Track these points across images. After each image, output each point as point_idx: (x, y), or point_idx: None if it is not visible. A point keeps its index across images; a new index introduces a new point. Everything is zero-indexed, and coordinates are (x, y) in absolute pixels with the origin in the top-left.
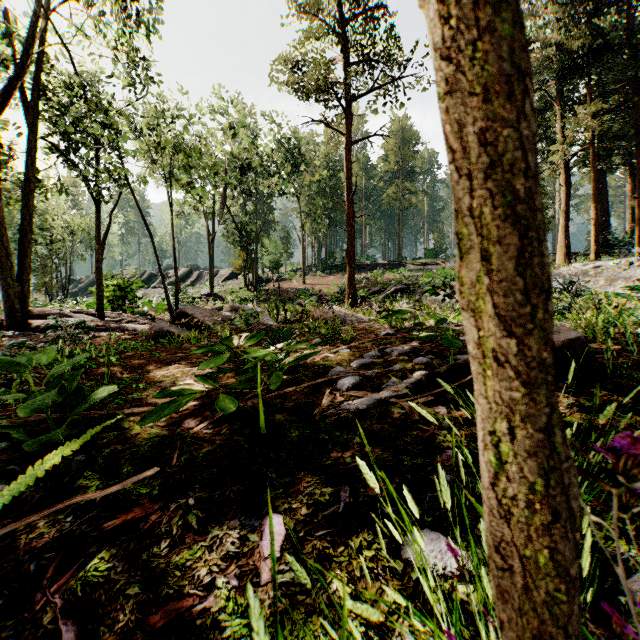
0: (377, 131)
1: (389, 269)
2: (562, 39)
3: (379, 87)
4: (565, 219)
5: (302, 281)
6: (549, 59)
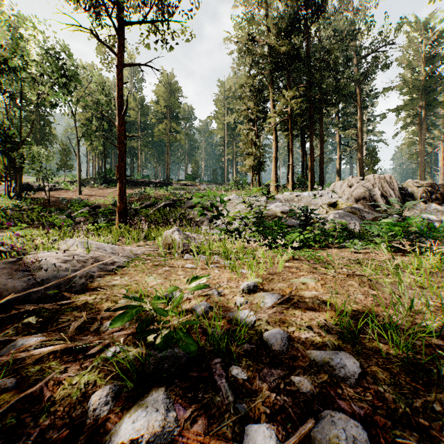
0: (148, 62)
1: (160, 186)
2: (276, 43)
3: (150, 22)
4: (275, 163)
5: (78, 192)
6: (268, 54)
